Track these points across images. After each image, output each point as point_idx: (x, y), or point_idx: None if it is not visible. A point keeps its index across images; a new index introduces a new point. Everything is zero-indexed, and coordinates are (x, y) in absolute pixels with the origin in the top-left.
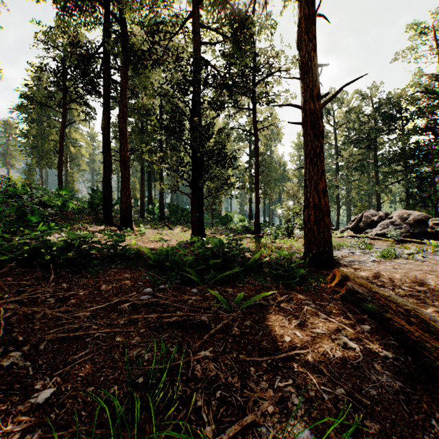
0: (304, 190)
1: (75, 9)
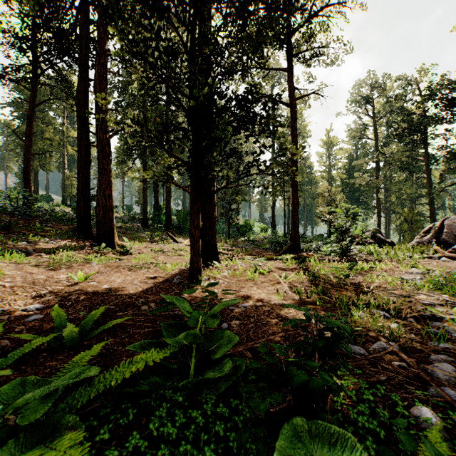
0: None
1: None
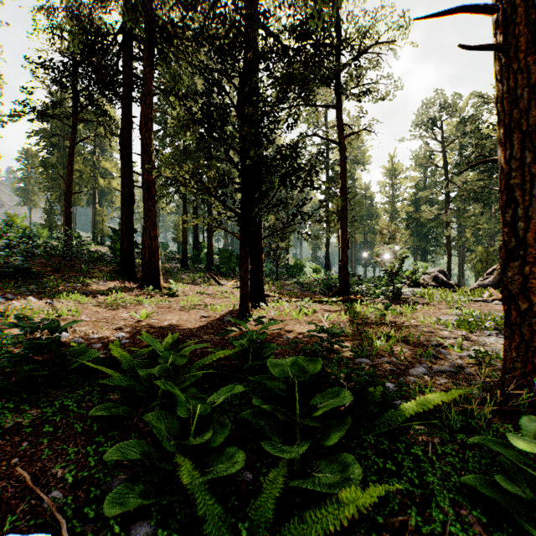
0: (506, 213)
1: None
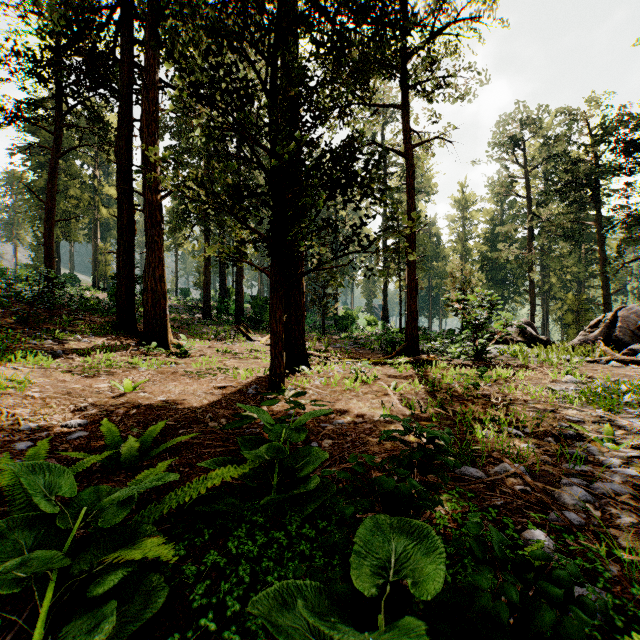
0: None
1: None
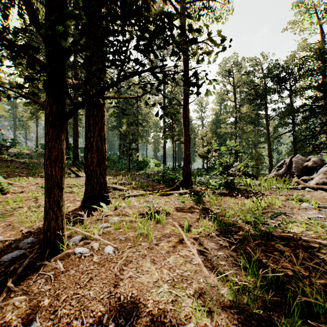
0: None
1: None
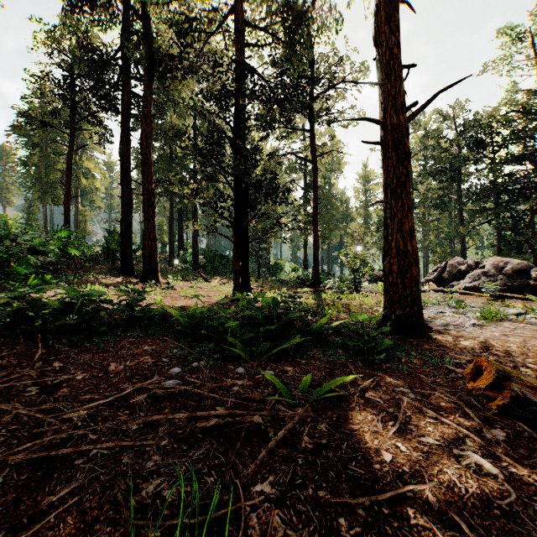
0: (384, 231)
1: (85, 2)
